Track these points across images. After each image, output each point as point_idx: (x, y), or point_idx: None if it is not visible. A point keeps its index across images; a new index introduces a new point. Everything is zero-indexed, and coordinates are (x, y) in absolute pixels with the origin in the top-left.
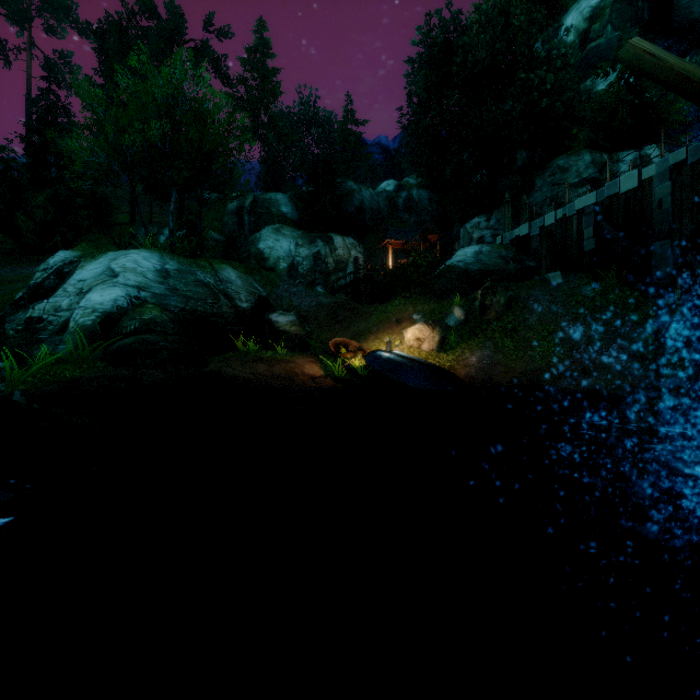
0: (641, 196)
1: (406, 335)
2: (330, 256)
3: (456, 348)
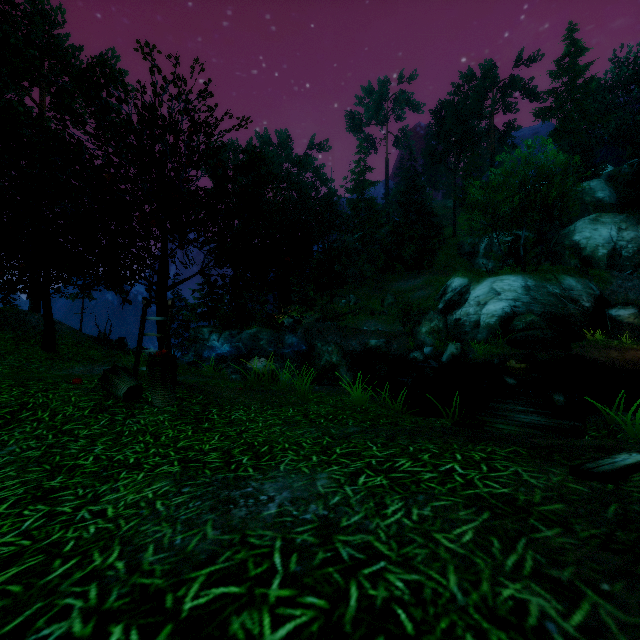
0: None
1: None
2: None
3: None
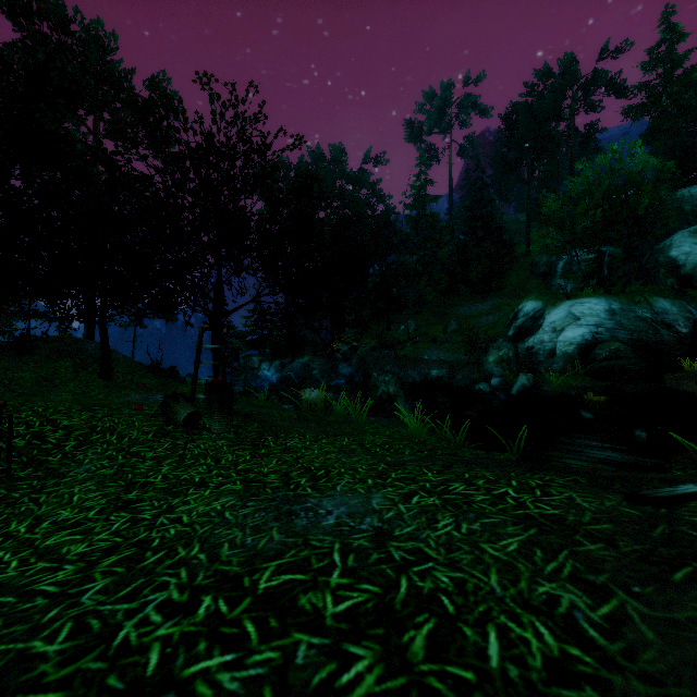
0: None
1: None
2: None
3: None
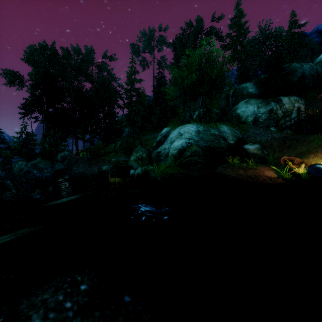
0: None
1: None
2: (279, 109)
3: None
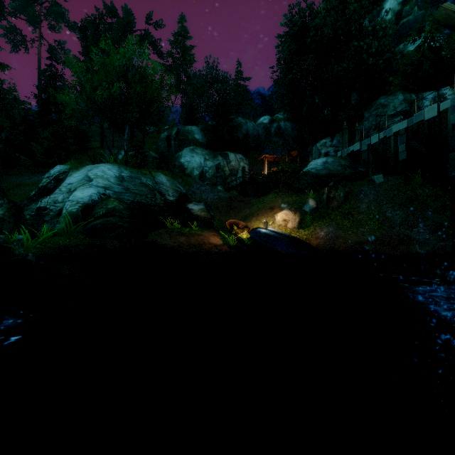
0: (439, 122)
1: (276, 217)
2: (227, 166)
3: (310, 226)
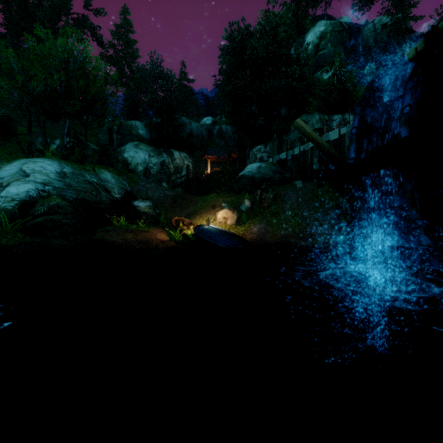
0: (340, 143)
1: (218, 215)
2: (171, 164)
3: (246, 223)
